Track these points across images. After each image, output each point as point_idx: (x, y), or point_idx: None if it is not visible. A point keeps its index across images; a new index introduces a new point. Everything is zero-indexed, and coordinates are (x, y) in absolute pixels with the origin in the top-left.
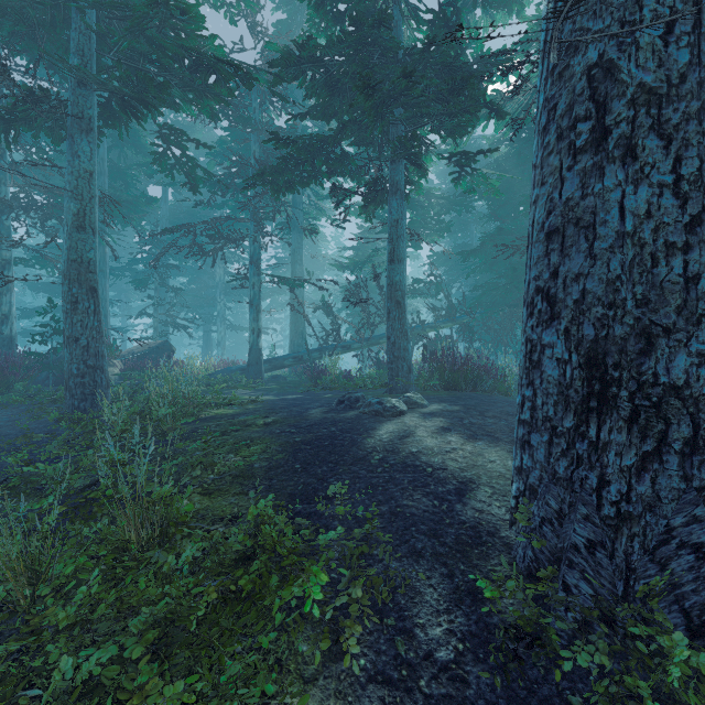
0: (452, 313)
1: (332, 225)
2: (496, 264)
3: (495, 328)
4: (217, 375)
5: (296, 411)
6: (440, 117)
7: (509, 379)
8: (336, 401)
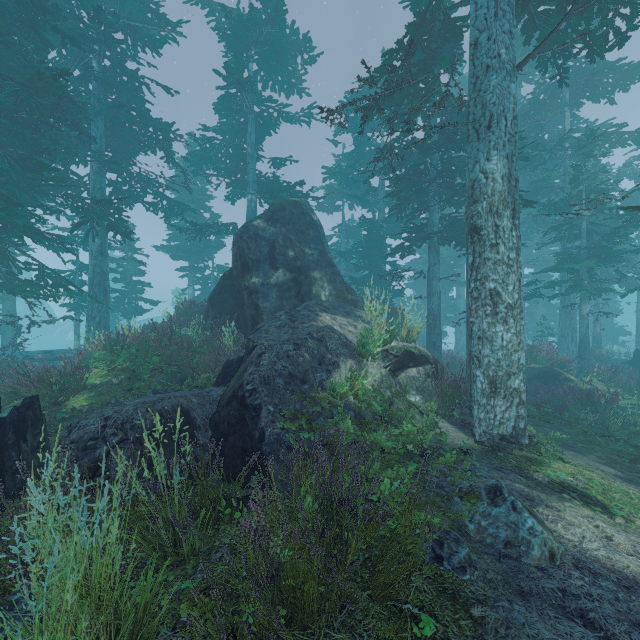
0: None
1: None
2: None
3: None
4: None
5: None
6: None
7: None
8: None
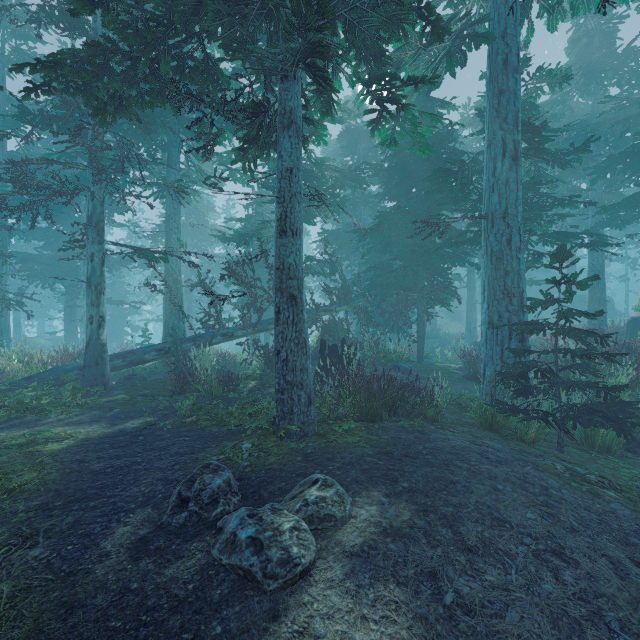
0: (347, 295)
1: (205, 183)
2: (390, 245)
3: (390, 312)
4: (41, 377)
5: (83, 531)
6: (360, 1)
7: (439, 400)
8: (173, 497)
